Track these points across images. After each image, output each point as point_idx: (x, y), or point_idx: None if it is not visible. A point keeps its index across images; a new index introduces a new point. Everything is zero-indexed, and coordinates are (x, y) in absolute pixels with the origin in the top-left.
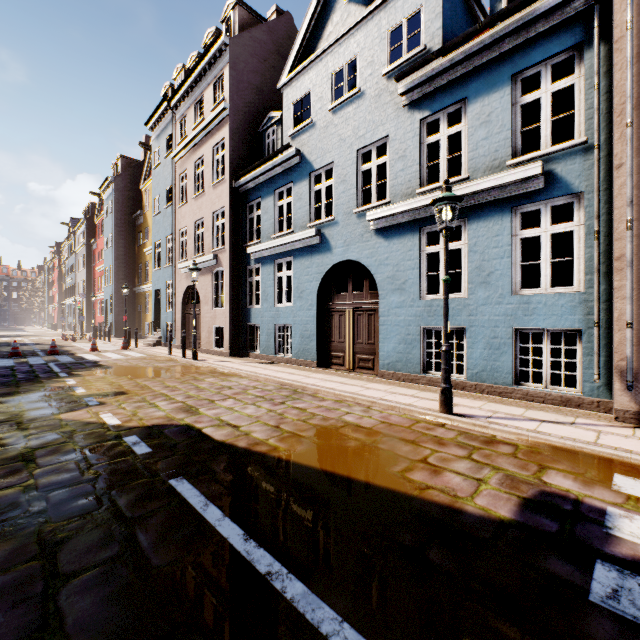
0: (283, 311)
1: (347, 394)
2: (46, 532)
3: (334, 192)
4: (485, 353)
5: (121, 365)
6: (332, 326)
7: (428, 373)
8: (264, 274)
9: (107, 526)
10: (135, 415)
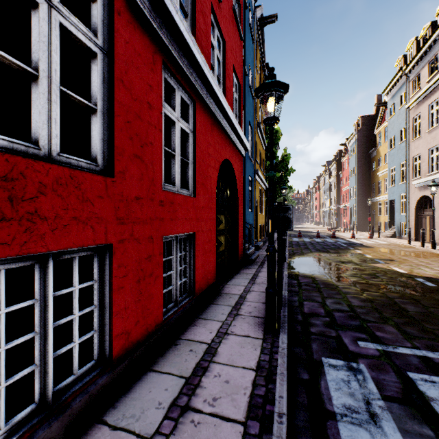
0: None
1: None
2: (408, 295)
3: None
4: None
5: (377, 247)
6: None
7: None
8: None
9: (434, 301)
10: (412, 271)
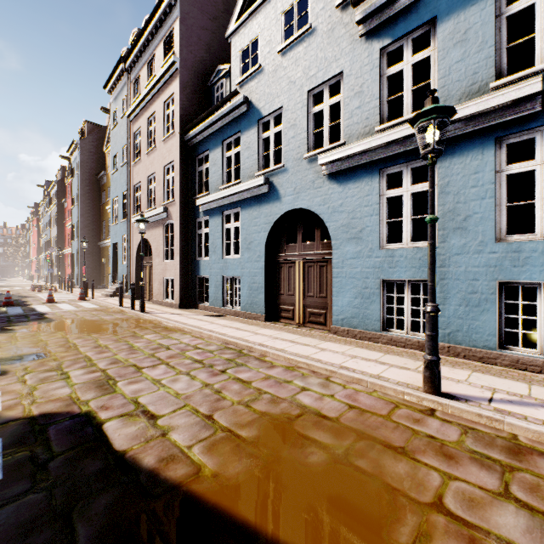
0: (231, 263)
1: (300, 359)
2: None
3: (283, 138)
4: (460, 310)
5: (66, 318)
6: (281, 278)
7: (388, 331)
8: (212, 226)
9: None
10: (29, 394)
